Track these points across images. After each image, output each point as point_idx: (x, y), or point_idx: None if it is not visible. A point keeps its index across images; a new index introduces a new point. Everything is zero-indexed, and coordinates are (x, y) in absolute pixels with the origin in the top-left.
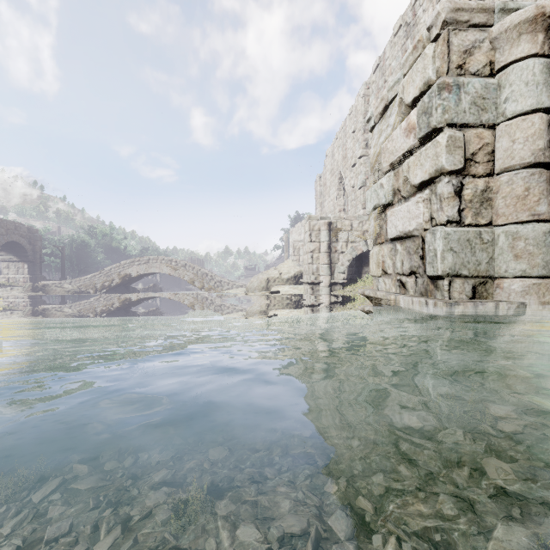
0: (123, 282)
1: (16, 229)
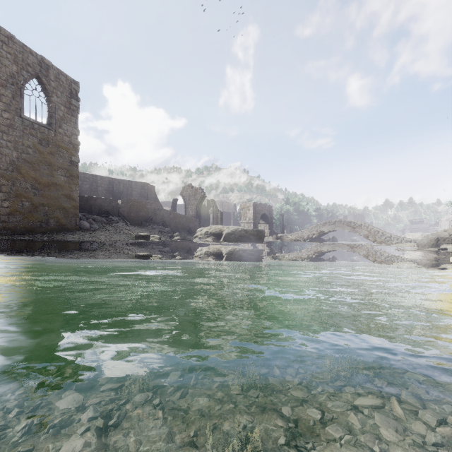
0: (319, 235)
1: (265, 207)
